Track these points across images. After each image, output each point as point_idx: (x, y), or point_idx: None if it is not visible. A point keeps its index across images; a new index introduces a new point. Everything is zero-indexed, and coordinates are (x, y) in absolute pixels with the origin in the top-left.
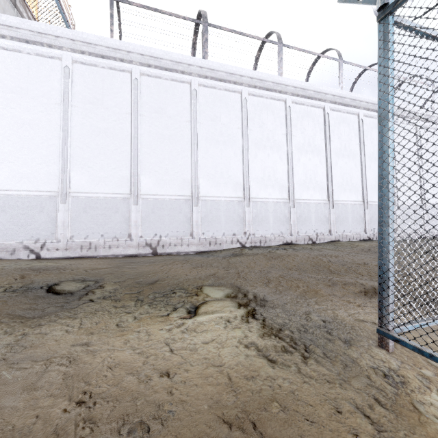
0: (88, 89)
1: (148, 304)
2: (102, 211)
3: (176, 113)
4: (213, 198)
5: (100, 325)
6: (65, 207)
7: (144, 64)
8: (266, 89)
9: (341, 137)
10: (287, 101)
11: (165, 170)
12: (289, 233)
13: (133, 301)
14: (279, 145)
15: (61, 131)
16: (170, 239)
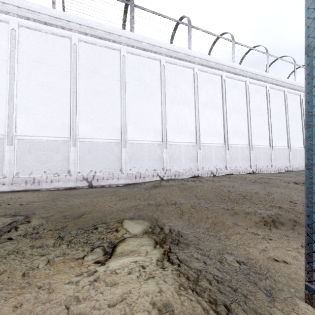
0: (33, 49)
1: (67, 243)
2: (45, 152)
3: (108, 73)
4: (138, 142)
5: (3, 276)
6: (11, 148)
7: (81, 32)
8: (179, 59)
9: (233, 97)
10: (194, 69)
11: (99, 118)
12: (197, 169)
13: (54, 239)
14: (189, 102)
15: (8, 84)
16: (103, 174)
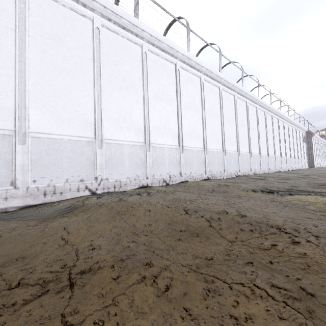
0: None
1: None
2: None
3: None
4: (51, 136)
5: None
6: None
7: None
8: (122, 26)
9: (188, 93)
10: (143, 47)
11: None
12: (145, 176)
13: None
14: (136, 88)
15: None
16: None
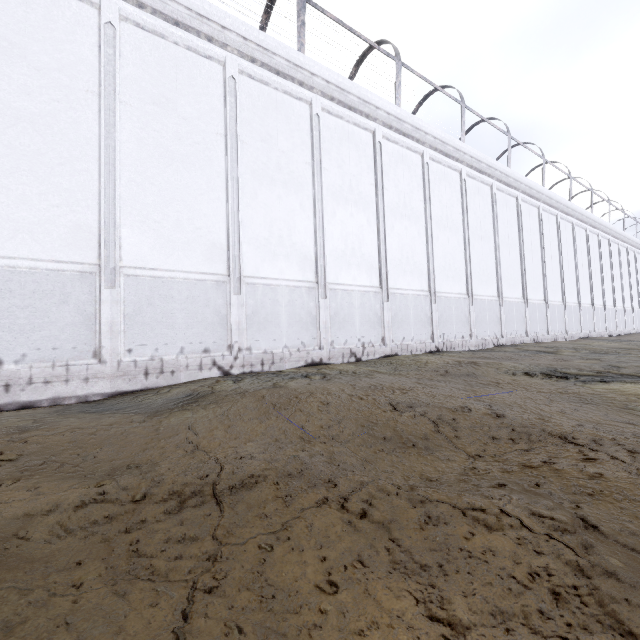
0: None
1: None
2: None
3: (56, 64)
4: (156, 273)
5: None
6: None
7: None
8: (275, 71)
9: (399, 185)
10: (313, 104)
11: (19, 195)
12: (318, 345)
13: None
14: (300, 182)
15: None
16: (32, 369)
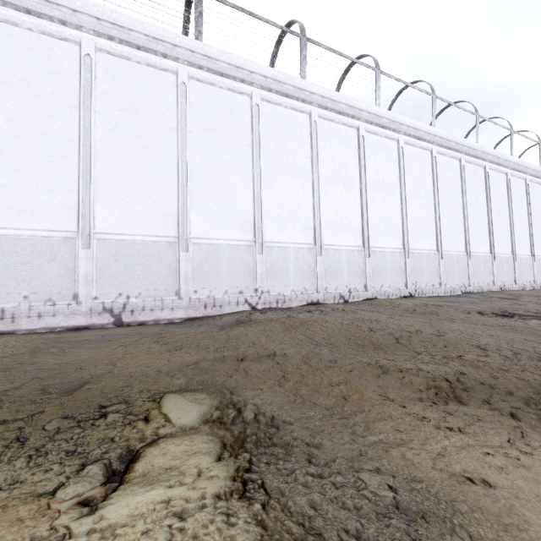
0: (2, 60)
1: (28, 454)
2: (26, 259)
3: (154, 114)
4: (210, 241)
5: None
6: None
7: (101, 34)
8: (285, 95)
9: (378, 167)
10: (312, 114)
11: (136, 197)
12: (315, 290)
13: (2, 444)
14: (302, 172)
15: None
16: (144, 301)
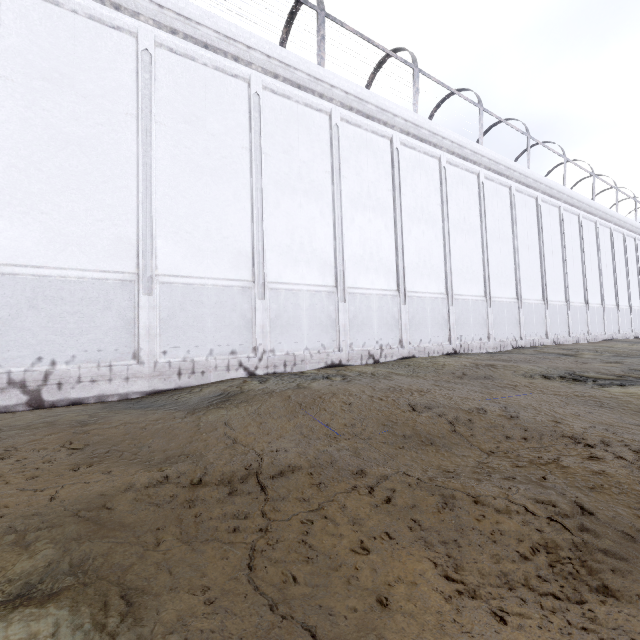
0: None
1: None
2: None
3: (100, 91)
4: (187, 280)
5: None
6: None
7: None
8: (296, 85)
9: (416, 190)
10: (332, 115)
11: (68, 211)
12: (337, 347)
13: None
14: (320, 190)
15: None
16: (80, 369)
